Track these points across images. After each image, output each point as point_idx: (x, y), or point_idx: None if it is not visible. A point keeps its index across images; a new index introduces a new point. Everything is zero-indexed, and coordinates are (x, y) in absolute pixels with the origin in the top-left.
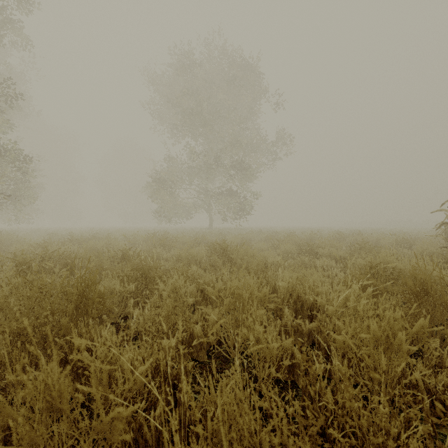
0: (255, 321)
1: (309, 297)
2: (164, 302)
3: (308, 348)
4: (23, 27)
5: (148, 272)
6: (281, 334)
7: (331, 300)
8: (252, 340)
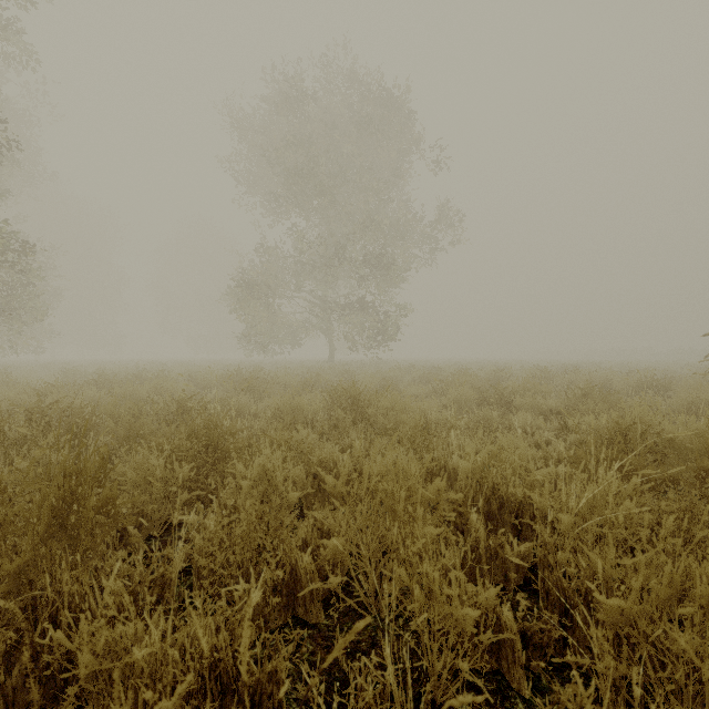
0: (424, 555)
1: (515, 490)
2: (244, 499)
3: (519, 595)
4: (23, 31)
5: (218, 441)
6: (466, 564)
7: (564, 502)
8: (418, 599)
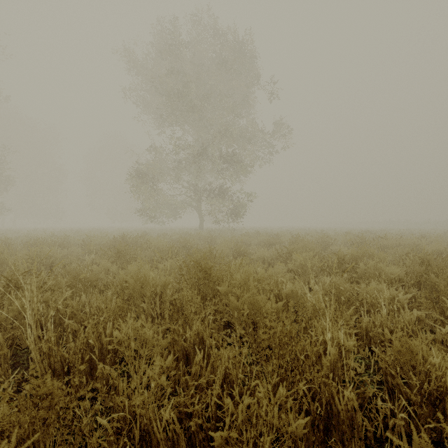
0: None
1: None
2: None
3: None
4: None
5: None
6: None
7: None
8: None
